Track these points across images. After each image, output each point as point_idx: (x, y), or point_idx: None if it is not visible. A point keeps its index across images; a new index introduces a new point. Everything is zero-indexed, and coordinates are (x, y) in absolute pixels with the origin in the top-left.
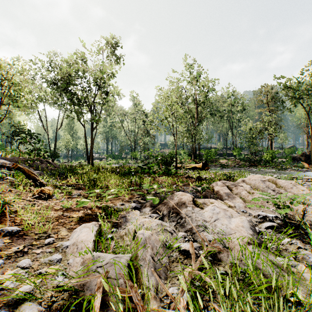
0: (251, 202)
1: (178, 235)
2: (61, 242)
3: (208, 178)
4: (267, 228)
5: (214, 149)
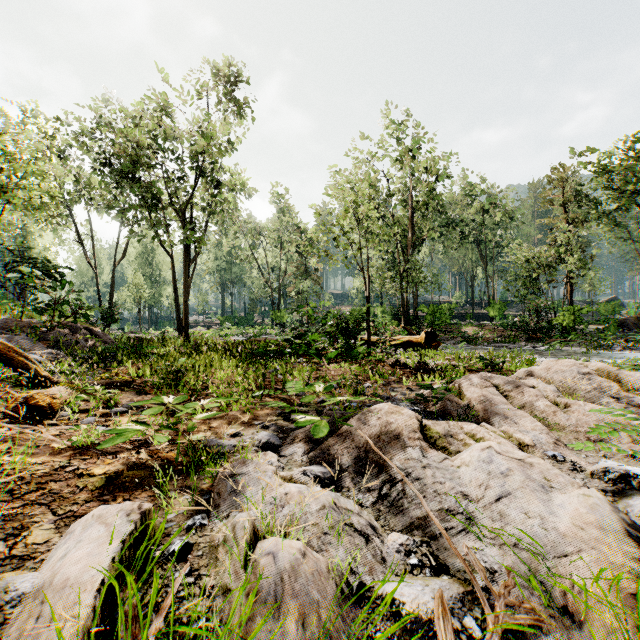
0: (567, 430)
1: (386, 544)
2: (11, 577)
3: (442, 367)
4: None
5: (448, 305)
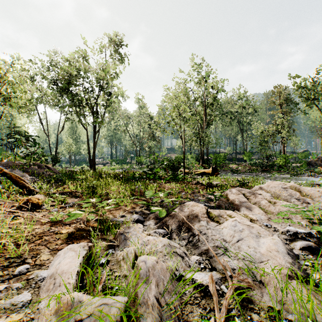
0: (274, 213)
1: (190, 260)
2: (37, 271)
3: (219, 185)
4: (303, 249)
5: (223, 154)
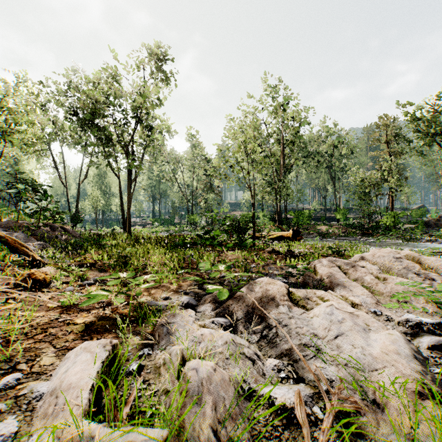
0: (384, 295)
1: (265, 365)
2: (33, 384)
3: (303, 253)
4: (432, 348)
5: (308, 211)
